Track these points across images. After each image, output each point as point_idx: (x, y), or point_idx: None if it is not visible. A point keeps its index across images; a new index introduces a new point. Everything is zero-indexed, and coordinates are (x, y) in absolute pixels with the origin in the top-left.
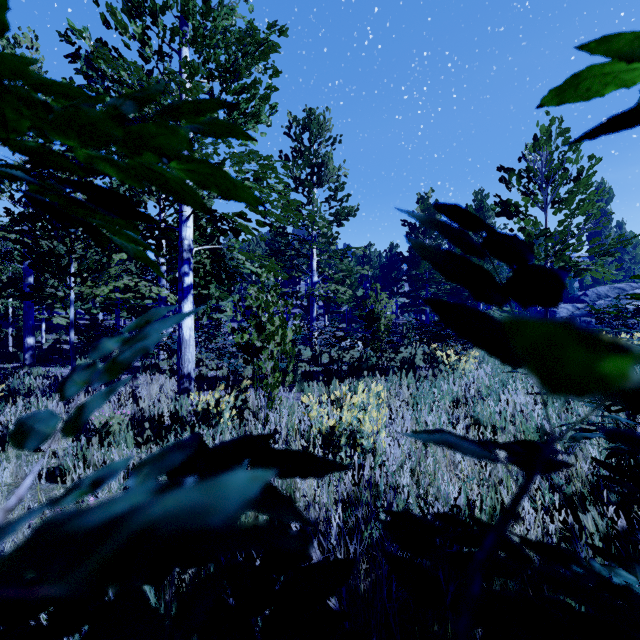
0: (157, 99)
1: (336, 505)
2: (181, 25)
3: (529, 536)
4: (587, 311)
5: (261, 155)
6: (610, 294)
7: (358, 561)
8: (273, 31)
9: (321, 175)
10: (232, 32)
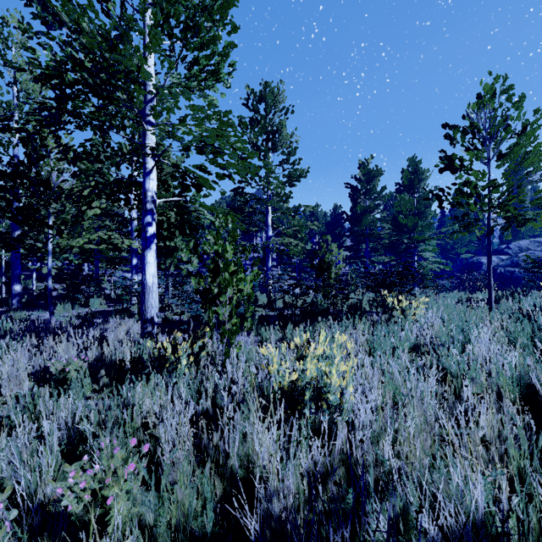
0: (117, 49)
1: (302, 480)
2: None
3: None
4: (511, 262)
5: (220, 111)
6: (531, 247)
7: None
8: None
9: (275, 141)
10: None
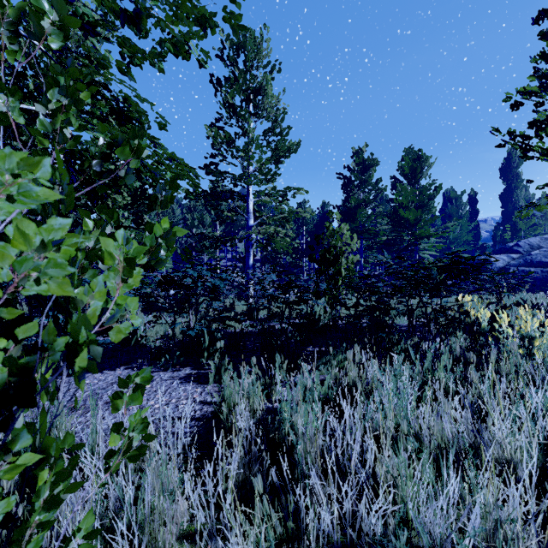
0: None
1: None
2: None
3: None
4: (524, 261)
5: None
6: (542, 245)
7: None
8: None
9: (258, 105)
10: None
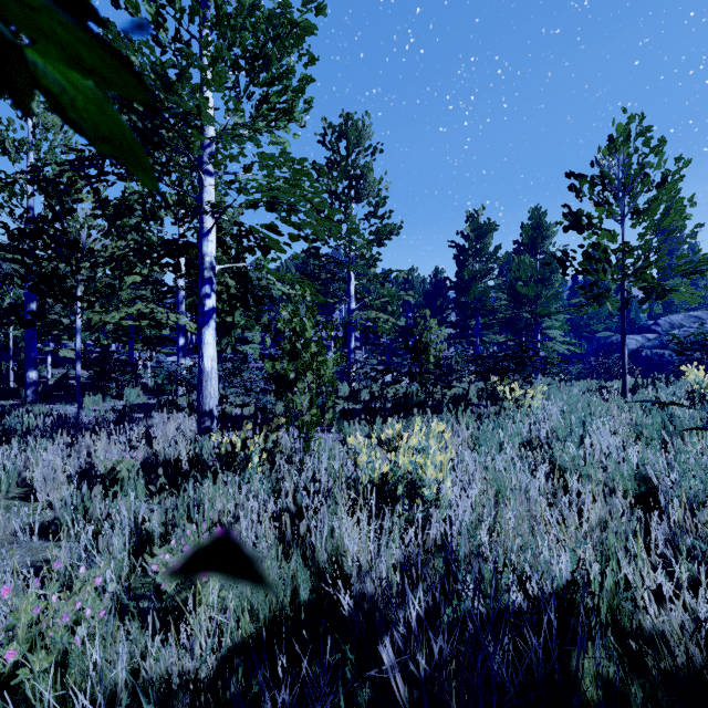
0: (173, 88)
1: (395, 572)
2: (202, 8)
3: (668, 623)
4: (659, 342)
5: (294, 158)
6: (685, 323)
7: (445, 664)
8: (309, 9)
9: (360, 189)
10: (261, 14)
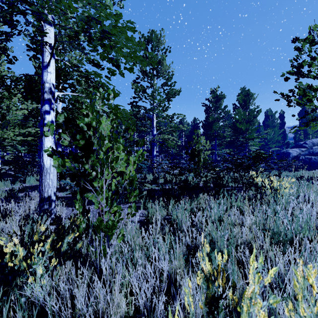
0: None
1: None
2: None
3: None
4: (308, 152)
5: (111, 13)
6: None
7: None
8: None
9: (158, 70)
10: None
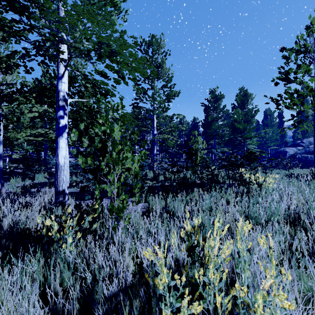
0: None
1: None
2: None
3: None
4: (305, 151)
5: (117, 30)
6: None
7: None
8: None
9: (159, 73)
10: None
